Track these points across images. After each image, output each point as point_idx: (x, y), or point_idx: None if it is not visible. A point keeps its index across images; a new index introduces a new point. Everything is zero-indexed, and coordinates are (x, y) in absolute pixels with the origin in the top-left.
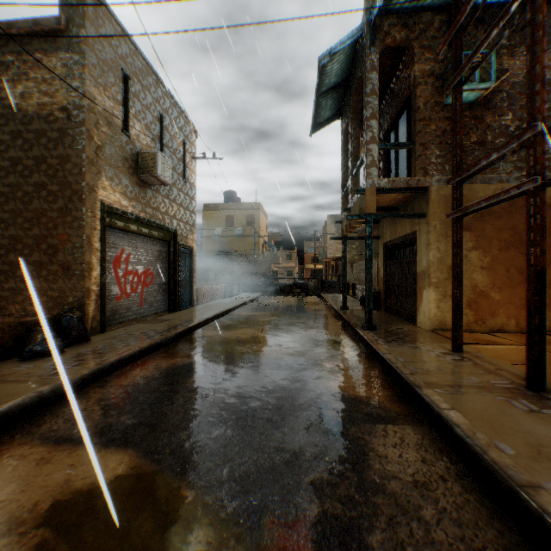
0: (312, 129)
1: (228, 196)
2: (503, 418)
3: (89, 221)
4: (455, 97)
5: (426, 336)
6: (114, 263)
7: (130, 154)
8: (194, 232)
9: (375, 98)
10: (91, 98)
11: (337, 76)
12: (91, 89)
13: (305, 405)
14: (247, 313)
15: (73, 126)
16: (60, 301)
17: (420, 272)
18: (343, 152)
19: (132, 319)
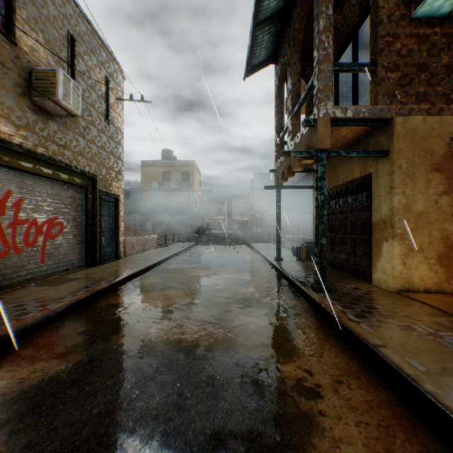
0: (246, 73)
1: (165, 154)
2: None
3: None
4: None
5: (398, 301)
6: None
7: (18, 68)
8: (120, 180)
9: (329, 8)
10: None
11: None
12: None
13: None
14: (177, 266)
15: None
16: None
17: (377, 221)
18: (278, 98)
19: (26, 280)
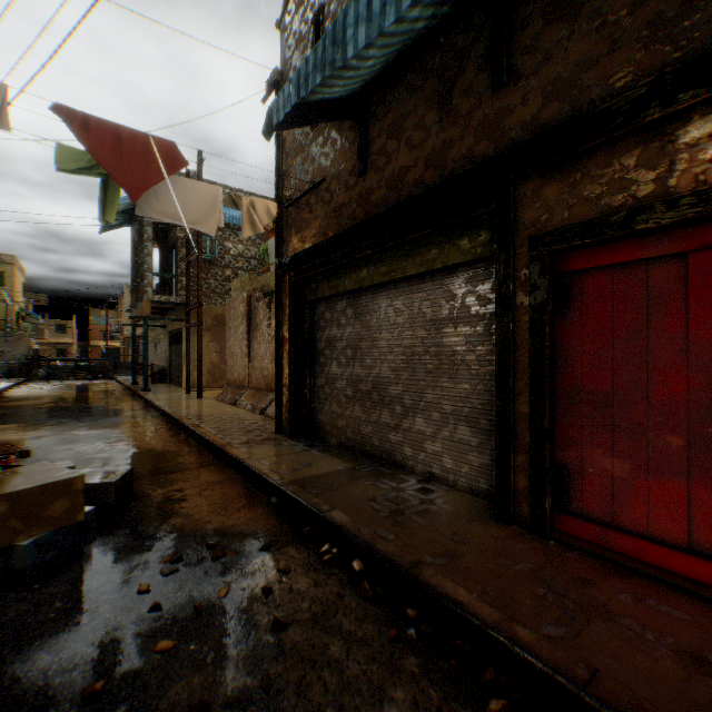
0: (103, 228)
1: None
2: (176, 402)
3: None
4: (187, 269)
5: (181, 391)
6: None
7: None
8: None
9: (151, 243)
10: None
11: (125, 209)
12: None
13: (98, 412)
14: (25, 394)
15: None
16: None
17: (183, 354)
18: (135, 254)
19: None
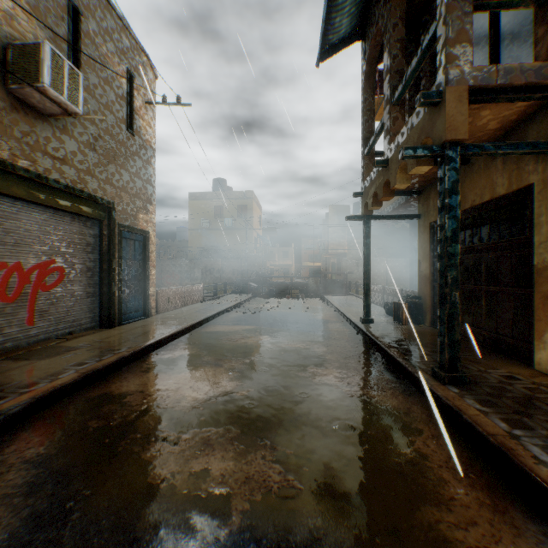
0: (320, 56)
1: (217, 184)
2: None
3: None
4: None
5: None
6: None
7: None
8: (150, 211)
9: None
10: None
11: None
12: None
13: None
14: (224, 328)
15: None
16: None
17: (546, 264)
18: (366, 91)
19: (3, 350)
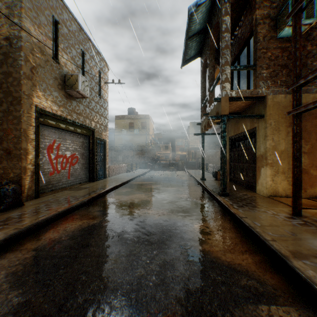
0: (182, 64)
1: (130, 111)
2: None
3: (25, 119)
4: (295, 22)
5: (266, 201)
6: (47, 149)
7: (59, 75)
8: (106, 131)
9: (228, 34)
10: (27, 32)
11: (200, 24)
12: (27, 25)
13: (185, 275)
14: (140, 182)
15: (14, 51)
16: (5, 176)
17: (258, 156)
18: (202, 79)
19: (62, 188)
